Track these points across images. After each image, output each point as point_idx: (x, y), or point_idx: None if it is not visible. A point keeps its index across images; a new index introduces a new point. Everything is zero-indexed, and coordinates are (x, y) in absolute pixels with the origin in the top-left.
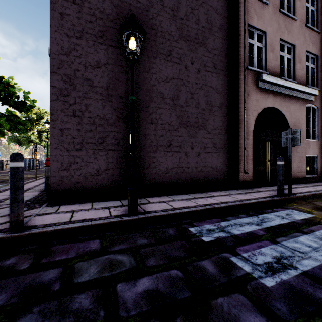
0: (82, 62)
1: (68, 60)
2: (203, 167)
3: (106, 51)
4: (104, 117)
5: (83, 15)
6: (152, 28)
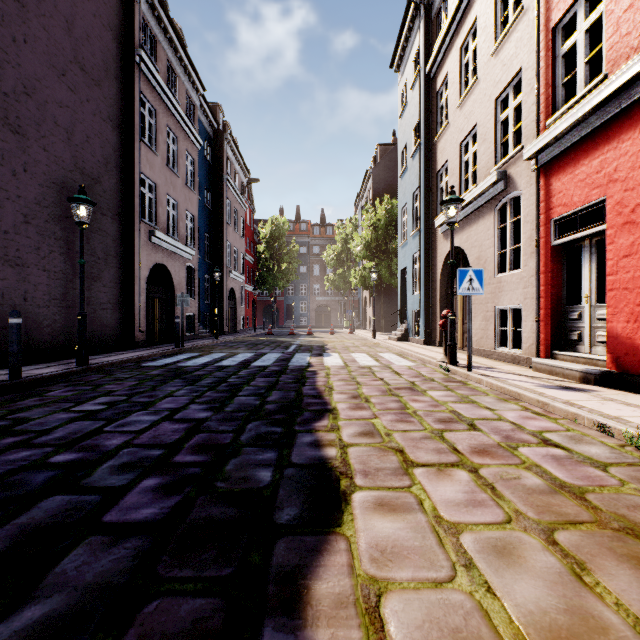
0: None
1: None
2: (99, 326)
3: None
4: None
5: None
6: (45, 149)
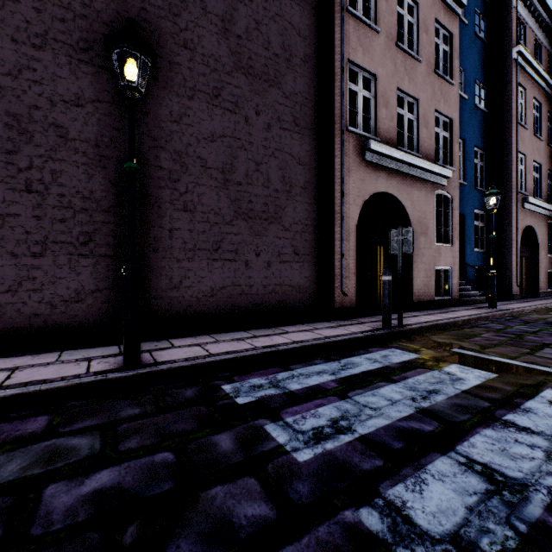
0: (46, 93)
1: (15, 86)
2: (275, 285)
3: (96, 77)
4: (91, 197)
5: (47, 6)
6: (186, 46)
